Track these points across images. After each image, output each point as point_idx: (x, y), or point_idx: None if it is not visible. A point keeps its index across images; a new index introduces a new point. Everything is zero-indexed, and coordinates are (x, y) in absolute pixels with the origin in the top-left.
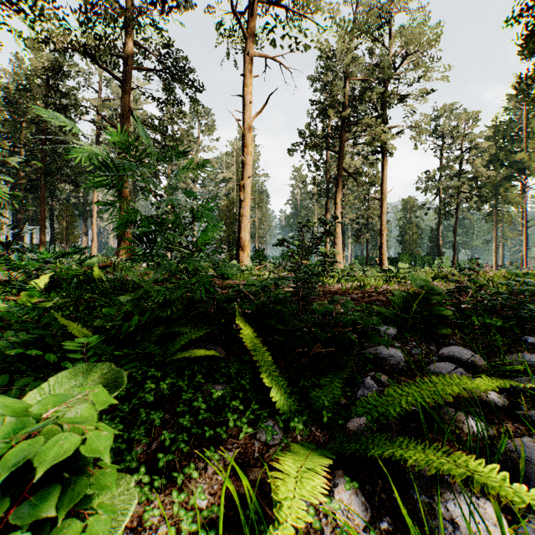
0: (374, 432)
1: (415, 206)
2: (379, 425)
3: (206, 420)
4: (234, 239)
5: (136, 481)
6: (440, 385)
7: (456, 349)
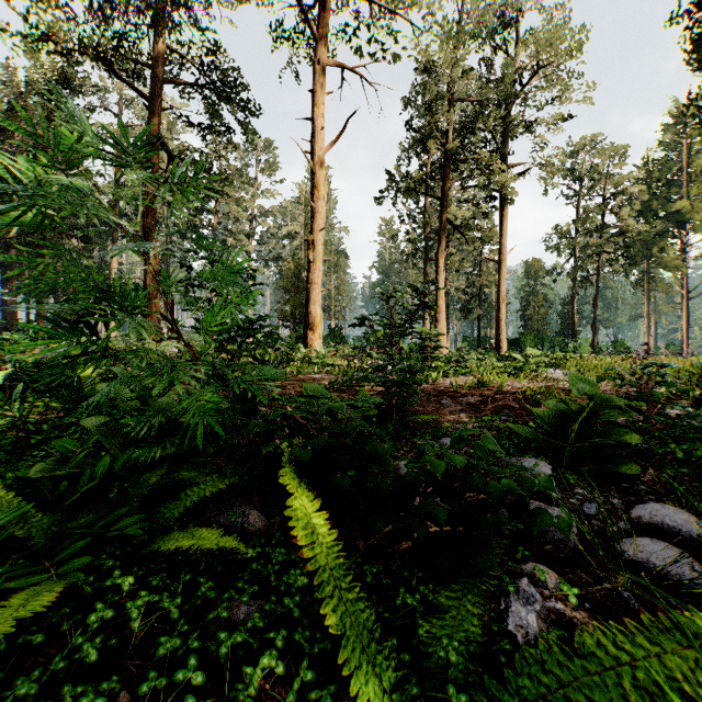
0: None
1: (542, 270)
2: None
3: None
4: (302, 314)
5: None
6: None
7: (663, 509)
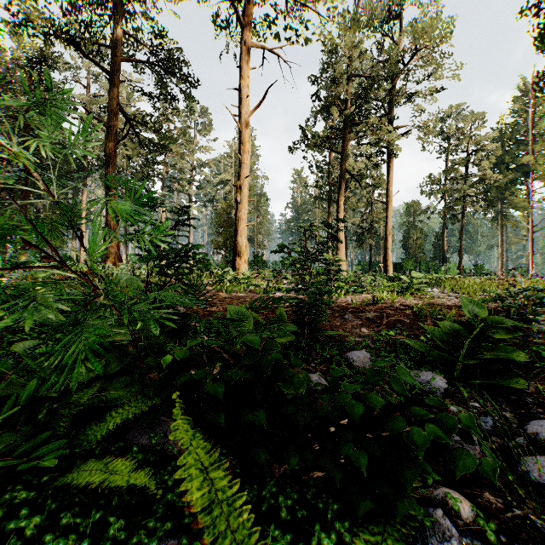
0: None
1: (419, 210)
2: None
3: None
4: (232, 244)
5: None
6: None
7: None
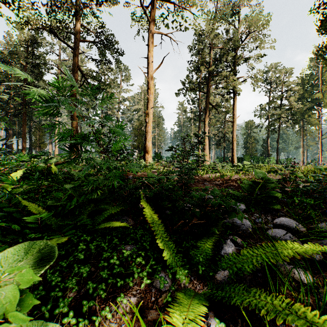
0: (234, 281)
1: (253, 126)
2: (237, 276)
3: (119, 272)
4: (142, 146)
5: (66, 323)
6: (279, 249)
7: (285, 219)
